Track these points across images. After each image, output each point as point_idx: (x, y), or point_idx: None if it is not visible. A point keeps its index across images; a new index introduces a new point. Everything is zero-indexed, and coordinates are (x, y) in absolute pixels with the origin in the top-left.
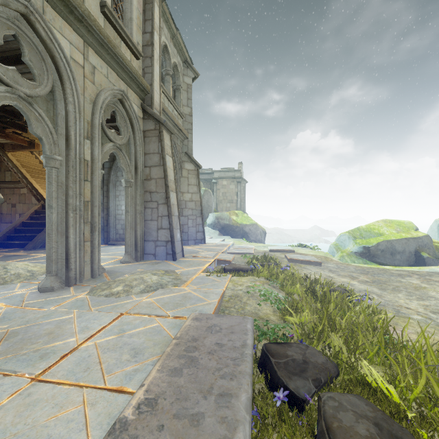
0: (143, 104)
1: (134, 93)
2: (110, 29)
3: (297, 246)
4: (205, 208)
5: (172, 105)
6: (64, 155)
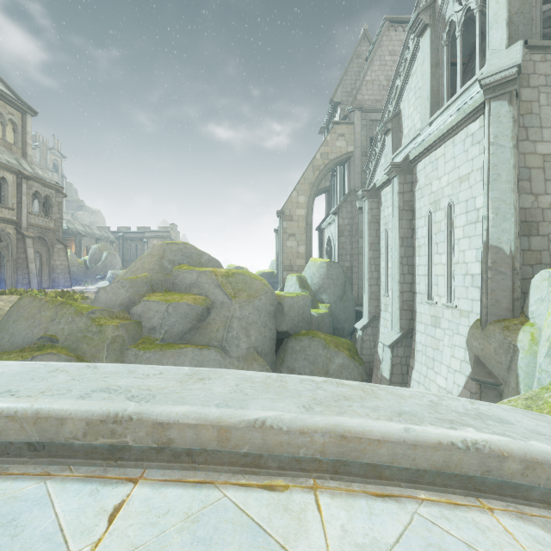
0: (16, 228)
1: (11, 225)
2: None
3: None
4: (108, 267)
5: (43, 218)
6: None
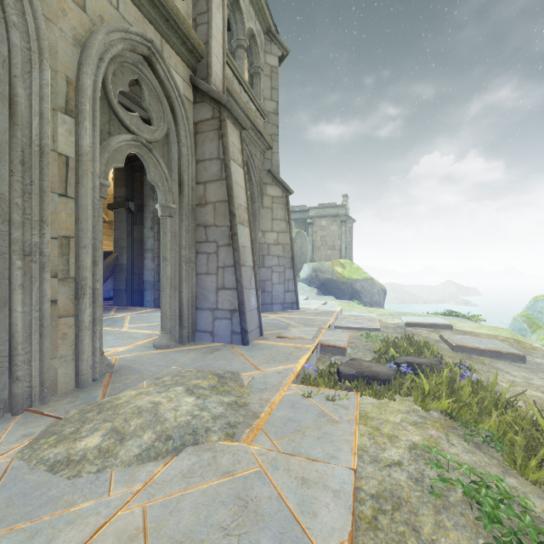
0: (192, 77)
1: (176, 55)
2: None
3: (444, 315)
4: (297, 257)
5: (247, 93)
6: (7, 139)
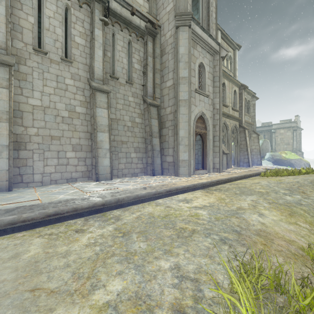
0: (239, 124)
1: (237, 122)
2: (232, 111)
3: None
4: (264, 150)
5: (247, 116)
6: (226, 143)
